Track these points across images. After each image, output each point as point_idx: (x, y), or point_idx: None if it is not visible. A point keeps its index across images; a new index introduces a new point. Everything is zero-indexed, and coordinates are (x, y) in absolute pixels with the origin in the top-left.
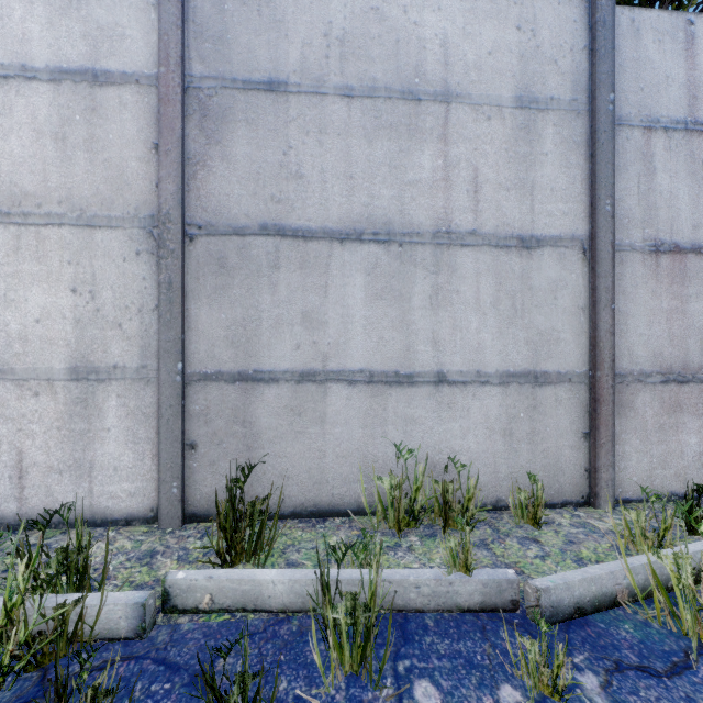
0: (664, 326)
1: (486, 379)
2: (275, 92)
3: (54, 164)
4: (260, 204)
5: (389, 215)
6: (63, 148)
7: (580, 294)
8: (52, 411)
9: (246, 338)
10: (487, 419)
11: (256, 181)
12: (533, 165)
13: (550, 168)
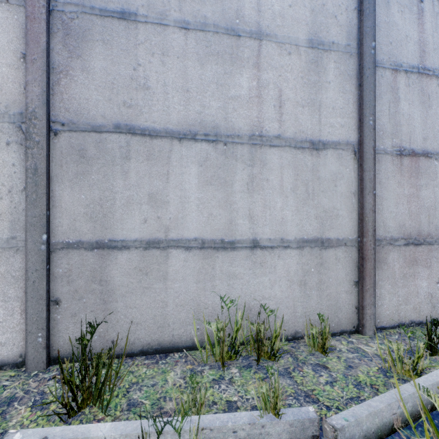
0: (405, 206)
1: (287, 244)
2: (126, 20)
3: None
4: (114, 108)
5: (216, 121)
6: None
7: (352, 183)
8: None
9: (102, 214)
10: (288, 273)
11: (111, 90)
12: (320, 89)
13: (332, 92)
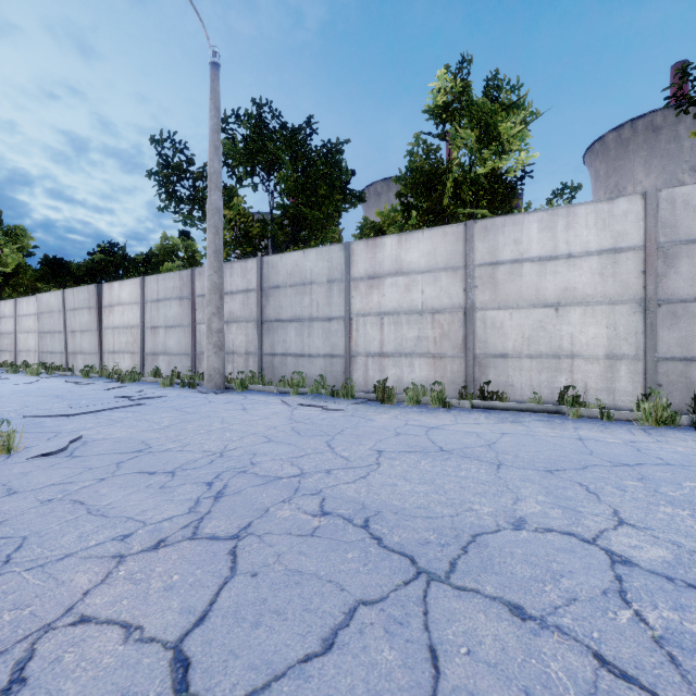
0: None
1: None
2: None
3: (598, 284)
4: (694, 289)
5: None
6: (602, 278)
7: None
8: (598, 370)
9: (687, 344)
10: None
11: (692, 280)
12: None
13: None
